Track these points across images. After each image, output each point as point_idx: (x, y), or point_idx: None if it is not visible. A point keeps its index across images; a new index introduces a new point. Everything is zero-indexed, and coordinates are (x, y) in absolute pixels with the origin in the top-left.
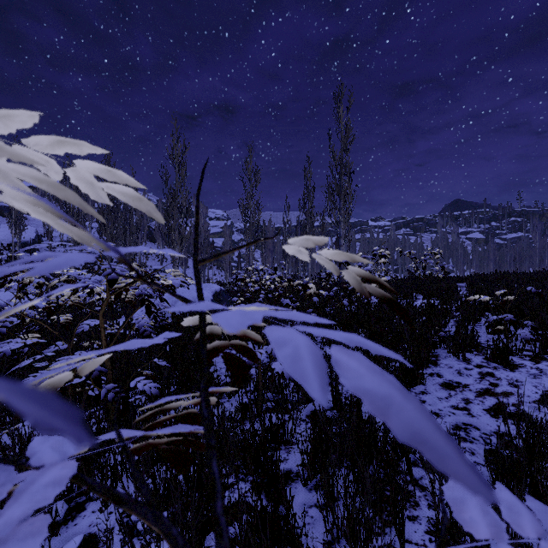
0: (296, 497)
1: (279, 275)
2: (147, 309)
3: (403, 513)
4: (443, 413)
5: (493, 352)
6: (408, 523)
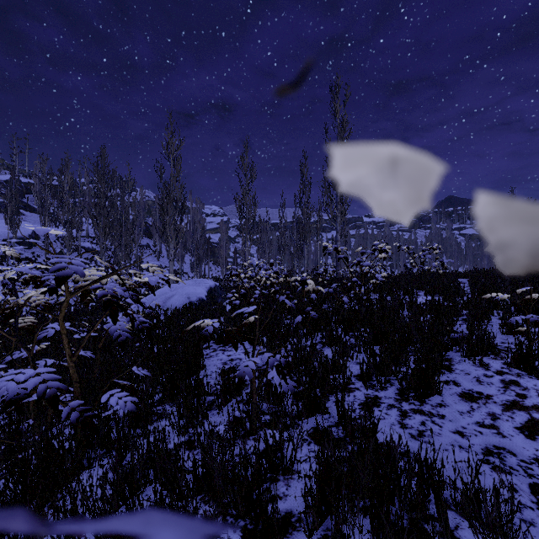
0: None
1: (275, 270)
2: (112, 313)
3: None
4: (467, 433)
5: (515, 356)
6: None
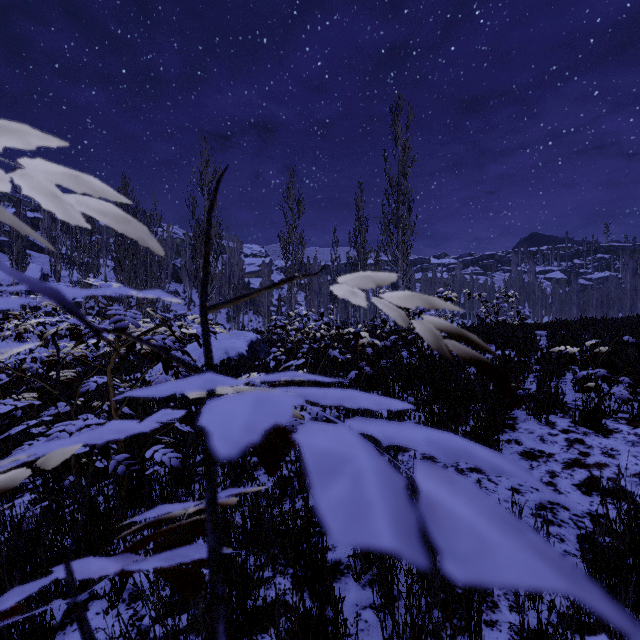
0: (347, 596)
1: (326, 321)
2: (164, 364)
3: (481, 621)
4: (523, 490)
5: (582, 414)
6: (485, 630)
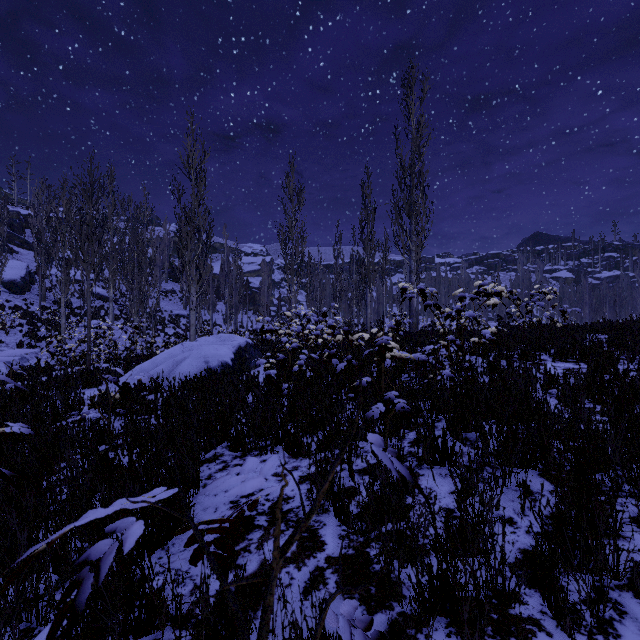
0: None
1: (330, 324)
2: None
3: None
4: None
5: None
6: None
